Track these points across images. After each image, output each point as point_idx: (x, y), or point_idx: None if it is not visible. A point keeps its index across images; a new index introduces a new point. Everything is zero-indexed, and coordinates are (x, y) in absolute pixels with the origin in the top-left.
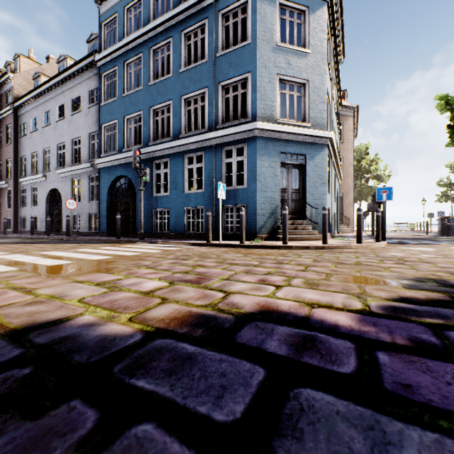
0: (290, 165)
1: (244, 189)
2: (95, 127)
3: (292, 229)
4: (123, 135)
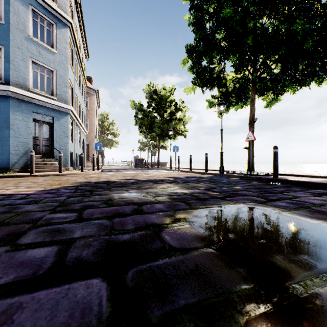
0: (42, 121)
1: None
2: None
3: (43, 164)
4: None
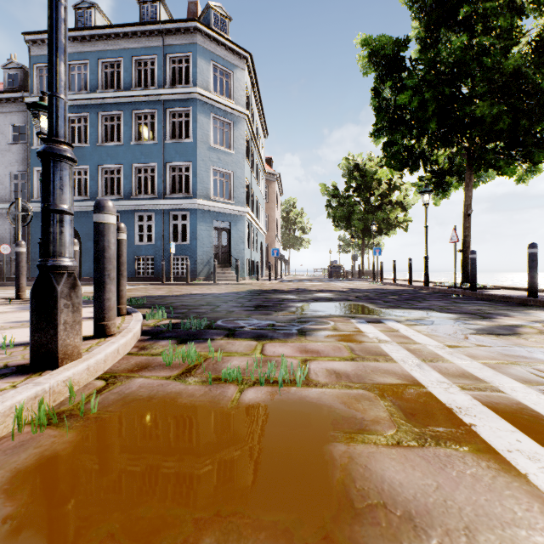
0: (221, 229)
1: (187, 245)
2: (20, 166)
3: (222, 273)
4: None
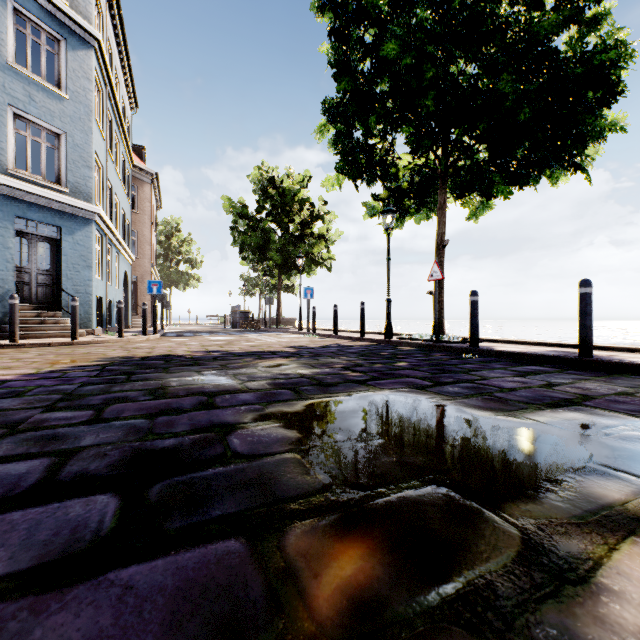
0: (35, 236)
1: None
2: None
3: (37, 323)
4: None
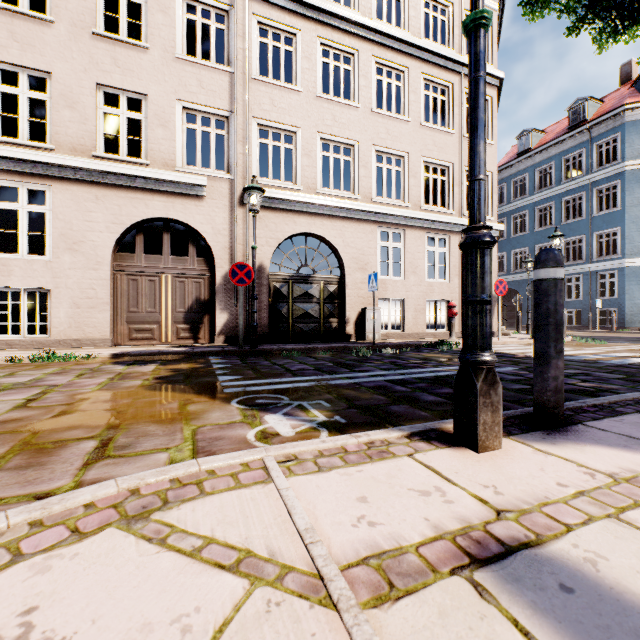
0: None
1: (614, 299)
2: None
3: None
4: (510, 262)
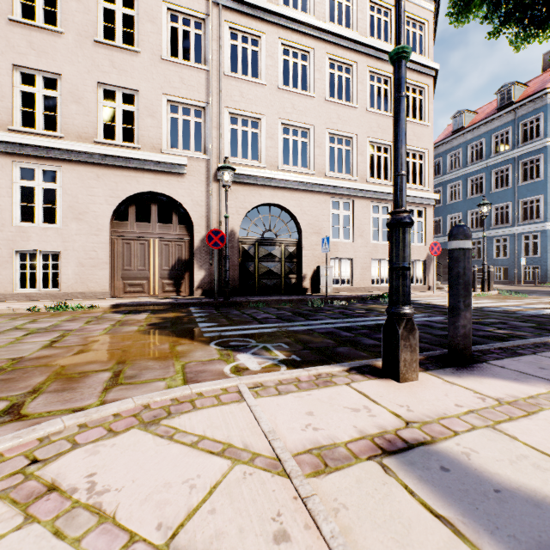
0: None
1: (537, 257)
2: None
3: None
4: (446, 226)
